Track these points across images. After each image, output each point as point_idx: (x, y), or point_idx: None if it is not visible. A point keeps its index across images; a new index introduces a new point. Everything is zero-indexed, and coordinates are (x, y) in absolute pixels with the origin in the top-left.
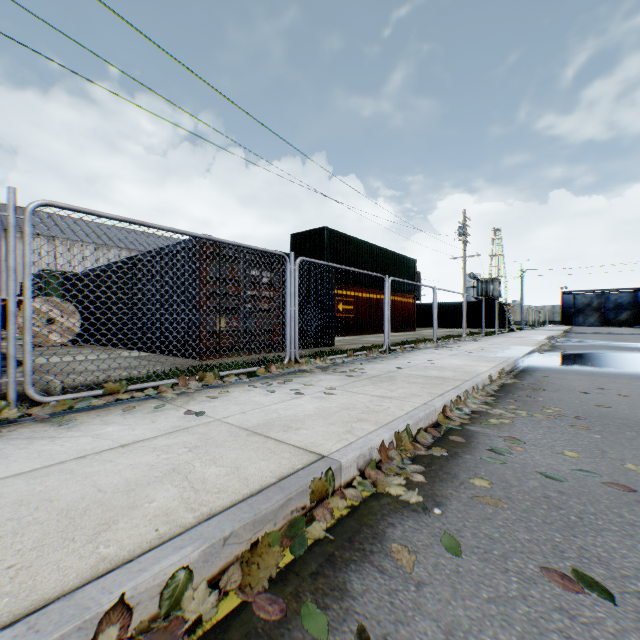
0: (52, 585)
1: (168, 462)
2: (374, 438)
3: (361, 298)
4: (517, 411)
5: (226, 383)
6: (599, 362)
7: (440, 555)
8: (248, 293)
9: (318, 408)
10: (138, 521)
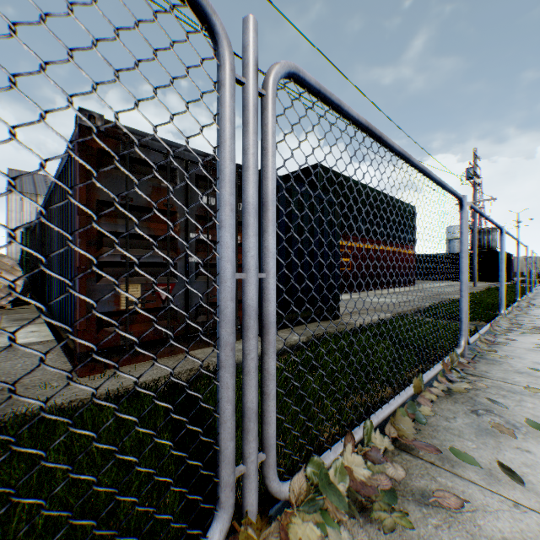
0: None
1: None
2: None
3: (358, 249)
4: None
5: None
6: None
7: None
8: (192, 236)
9: None
10: None
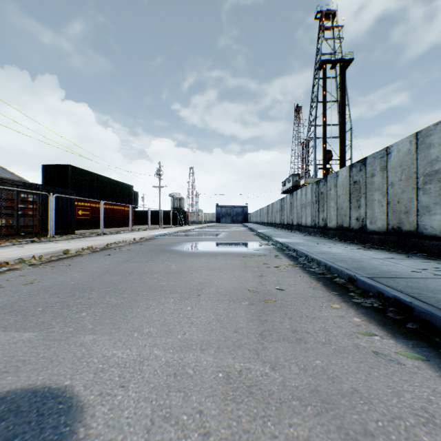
0: (22, 256)
1: (25, 251)
2: (81, 247)
3: (95, 207)
4: (132, 245)
5: (24, 243)
6: (186, 235)
7: (88, 256)
8: (20, 206)
9: (65, 245)
10: (29, 254)
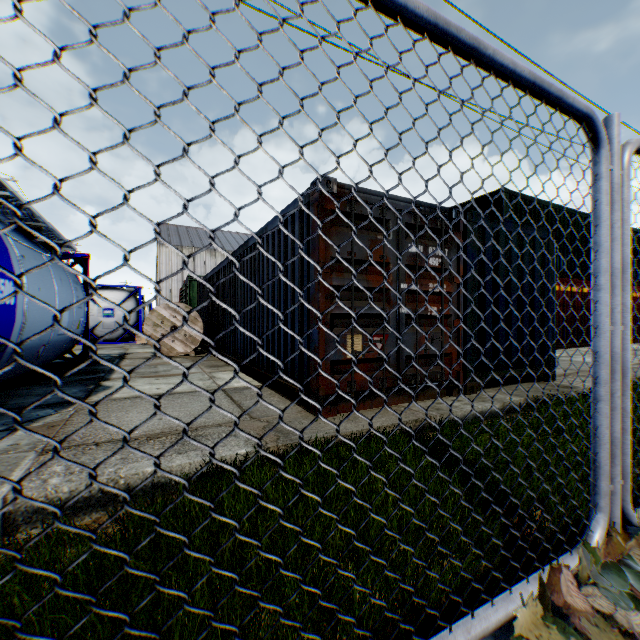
0: None
1: None
2: None
3: (556, 293)
4: None
5: None
6: None
7: None
8: (402, 287)
9: None
10: None
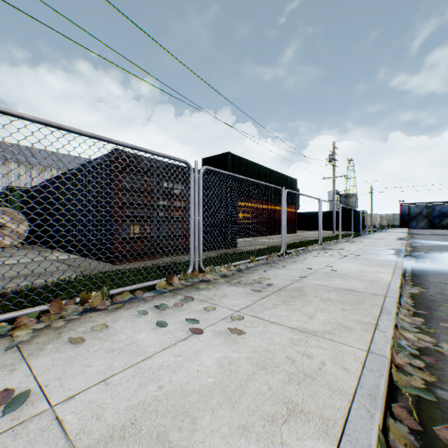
0: None
1: None
2: None
3: (256, 208)
4: None
5: (114, 305)
6: None
7: None
8: (161, 203)
9: (221, 364)
10: None
